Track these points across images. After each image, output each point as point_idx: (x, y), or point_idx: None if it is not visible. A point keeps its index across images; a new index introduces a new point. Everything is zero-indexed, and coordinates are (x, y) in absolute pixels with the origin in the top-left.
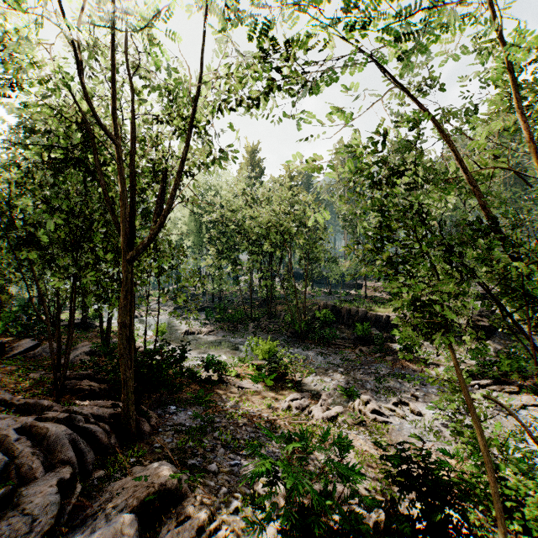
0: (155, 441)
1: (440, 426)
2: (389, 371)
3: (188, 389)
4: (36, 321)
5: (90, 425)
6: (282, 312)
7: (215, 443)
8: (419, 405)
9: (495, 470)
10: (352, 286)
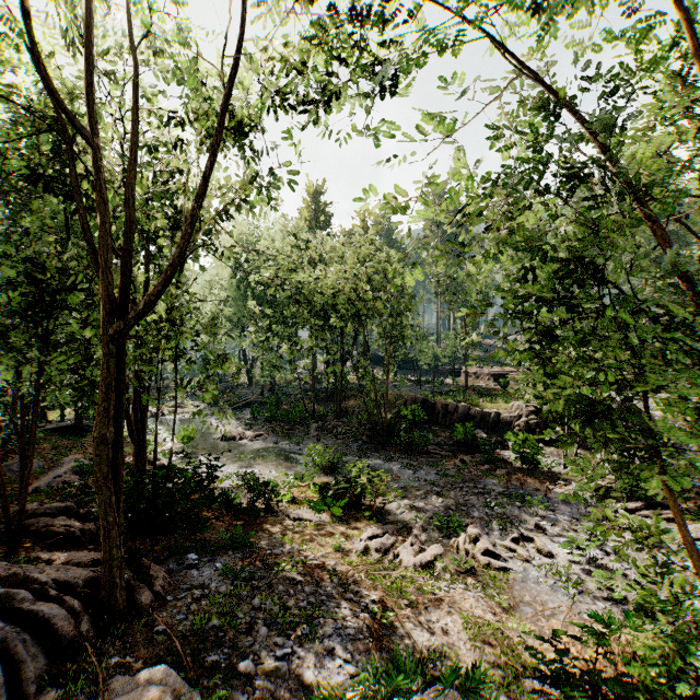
0: (159, 620)
1: (579, 573)
2: (503, 490)
3: (220, 524)
4: (2, 425)
5: (45, 605)
6: (356, 408)
7: (254, 617)
8: (547, 541)
9: (679, 654)
10: (448, 372)
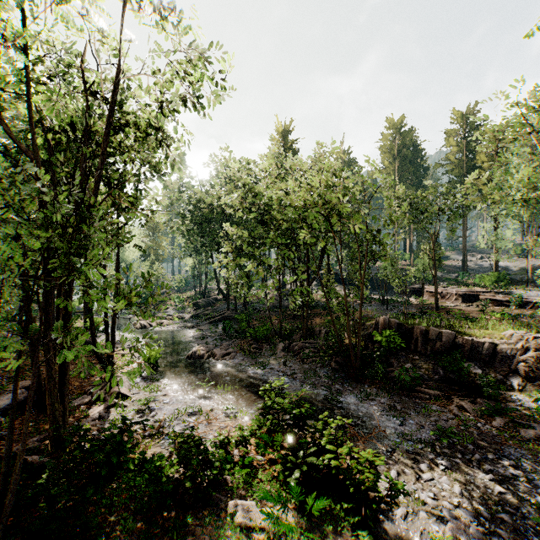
0: None
1: None
2: None
3: None
4: None
5: None
6: (322, 328)
7: None
8: None
9: None
10: (409, 291)
